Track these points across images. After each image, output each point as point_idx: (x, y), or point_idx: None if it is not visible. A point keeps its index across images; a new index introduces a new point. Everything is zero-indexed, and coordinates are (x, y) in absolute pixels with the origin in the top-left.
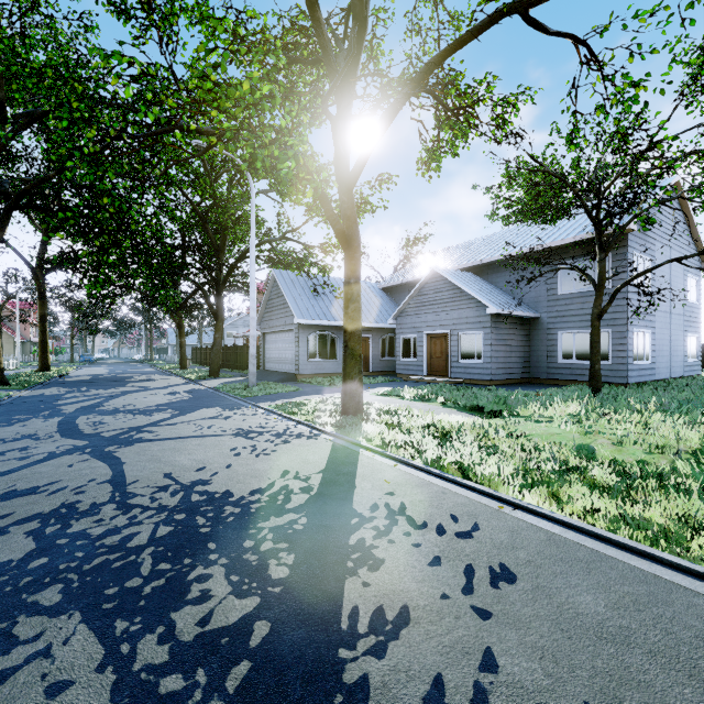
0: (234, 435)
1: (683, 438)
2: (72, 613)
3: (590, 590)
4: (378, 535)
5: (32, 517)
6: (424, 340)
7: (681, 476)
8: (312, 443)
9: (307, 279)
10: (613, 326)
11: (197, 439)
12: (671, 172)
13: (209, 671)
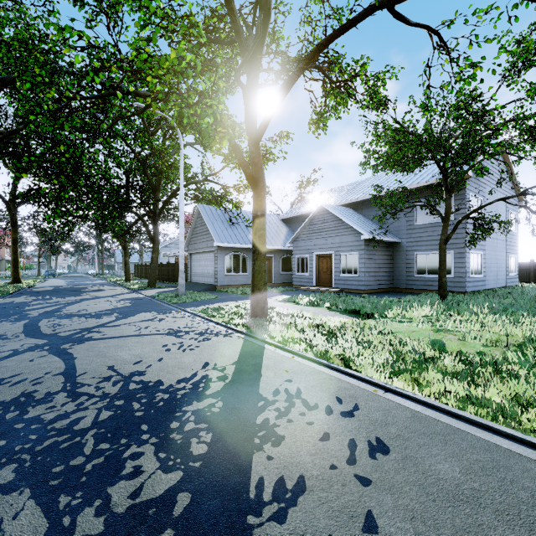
0: (166, 334)
1: (511, 334)
2: (22, 490)
3: (447, 458)
4: (280, 415)
5: None
6: (313, 259)
7: (510, 364)
8: (228, 340)
9: (224, 212)
10: (455, 248)
11: (136, 337)
12: (499, 133)
13: None
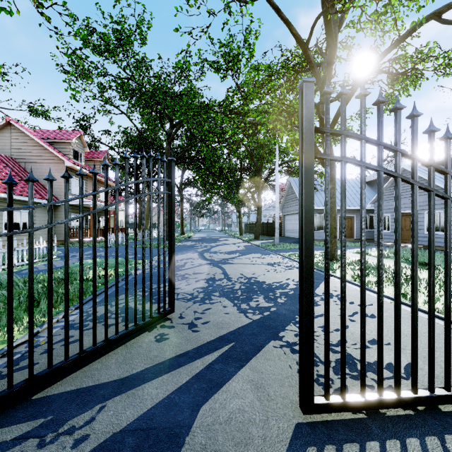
0: (267, 264)
1: None
2: (223, 297)
3: (409, 326)
4: (322, 299)
5: (204, 279)
6: None
7: None
8: None
9: None
10: None
11: (251, 264)
12: None
13: (259, 311)
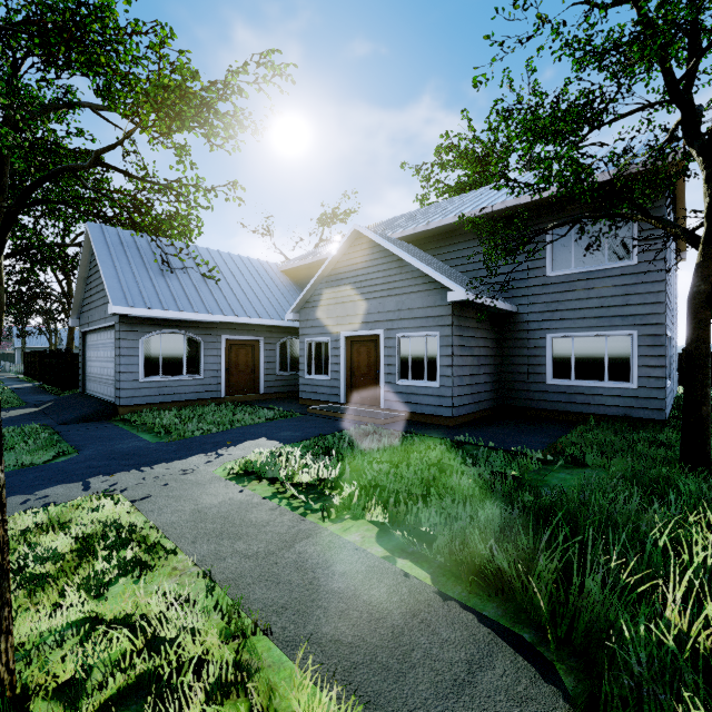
0: None
1: None
2: None
3: None
4: None
5: None
6: (340, 346)
7: None
8: None
9: (155, 245)
10: (640, 326)
11: None
12: None
13: None
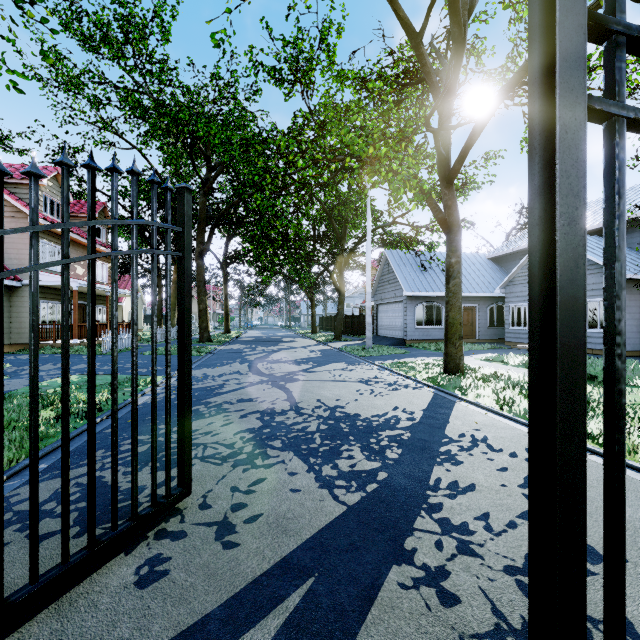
0: (358, 381)
1: None
2: (289, 451)
3: (633, 506)
4: (462, 450)
5: (255, 412)
6: None
7: None
8: (417, 392)
9: (414, 256)
10: None
11: (333, 382)
12: None
13: (357, 483)
